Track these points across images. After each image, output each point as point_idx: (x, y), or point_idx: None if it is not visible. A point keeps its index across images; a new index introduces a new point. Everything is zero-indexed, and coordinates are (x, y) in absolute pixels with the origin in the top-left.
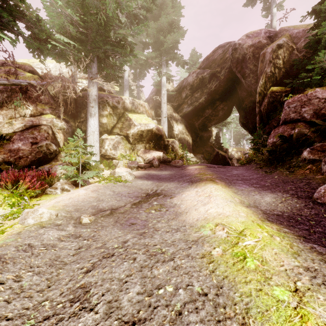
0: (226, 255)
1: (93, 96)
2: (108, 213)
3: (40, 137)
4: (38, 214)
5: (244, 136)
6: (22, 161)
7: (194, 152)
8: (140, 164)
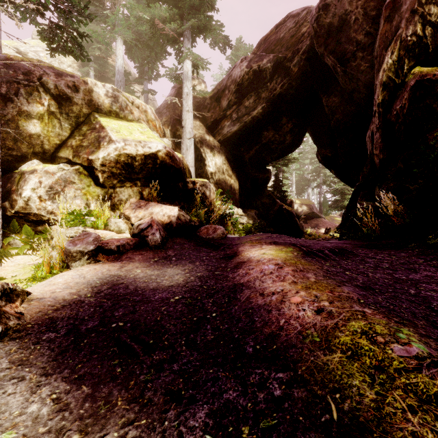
0: None
1: None
2: None
3: None
4: None
5: (310, 183)
6: None
7: (242, 206)
8: (112, 239)
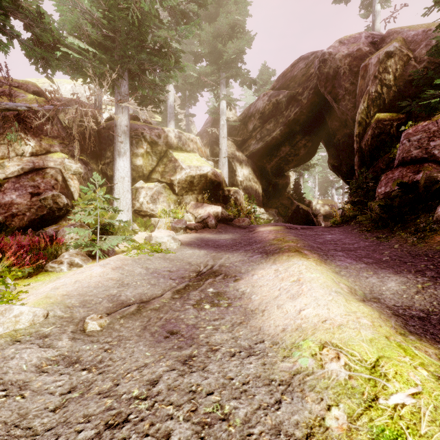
0: (360, 433)
1: (122, 127)
2: (133, 310)
3: (44, 185)
4: (11, 316)
5: (333, 184)
6: (16, 221)
7: (265, 206)
8: (190, 223)
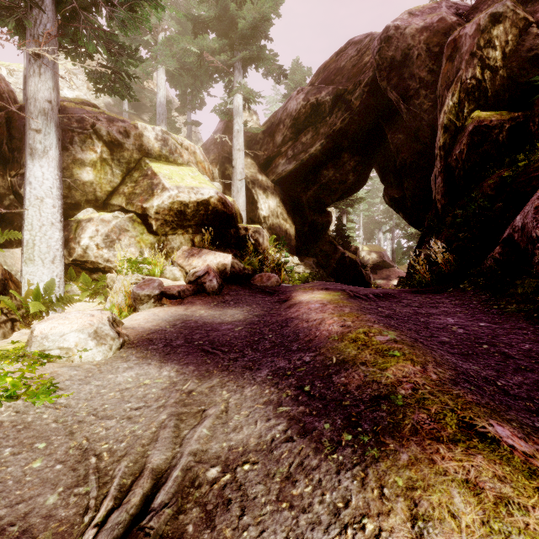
0: None
1: (40, 102)
2: None
3: None
4: None
5: (381, 226)
6: None
7: (299, 253)
8: (171, 285)
